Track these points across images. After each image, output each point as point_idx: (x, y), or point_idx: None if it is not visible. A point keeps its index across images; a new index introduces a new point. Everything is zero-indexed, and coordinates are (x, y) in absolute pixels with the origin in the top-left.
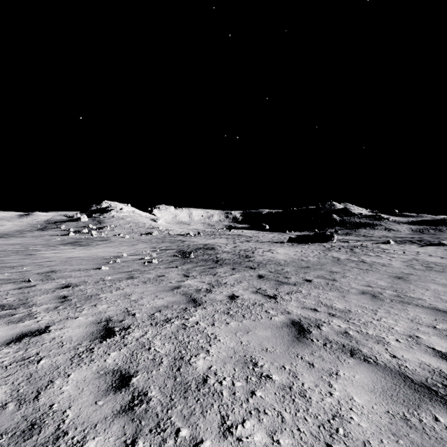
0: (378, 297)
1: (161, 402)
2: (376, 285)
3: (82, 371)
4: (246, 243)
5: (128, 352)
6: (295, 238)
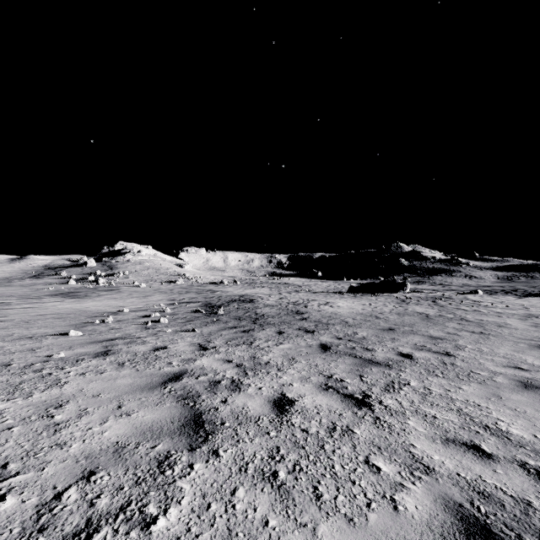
0: None
1: None
2: (528, 365)
3: None
4: (295, 293)
5: None
6: (357, 287)
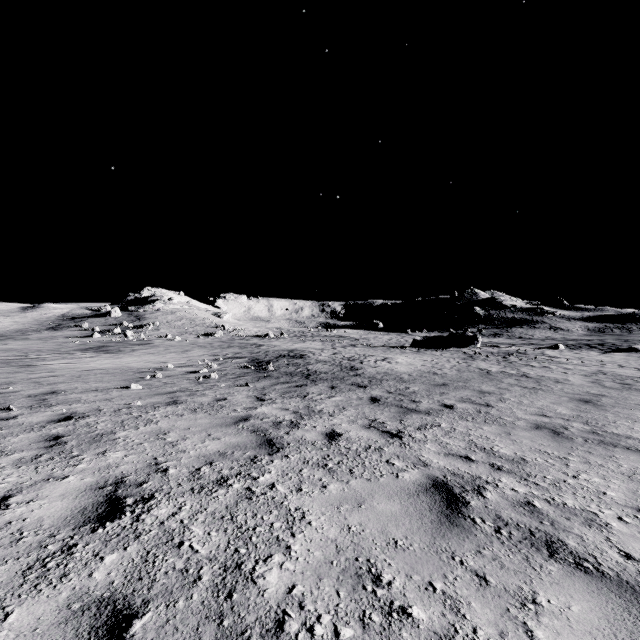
0: (564, 435)
1: None
2: (555, 413)
3: (37, 605)
4: (351, 348)
5: (140, 553)
6: (422, 341)
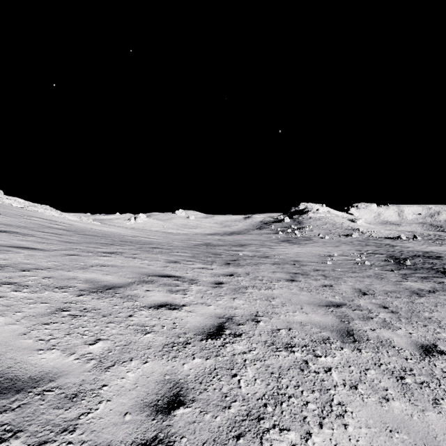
0: None
1: (406, 316)
2: None
3: (363, 301)
4: None
5: (381, 301)
6: None
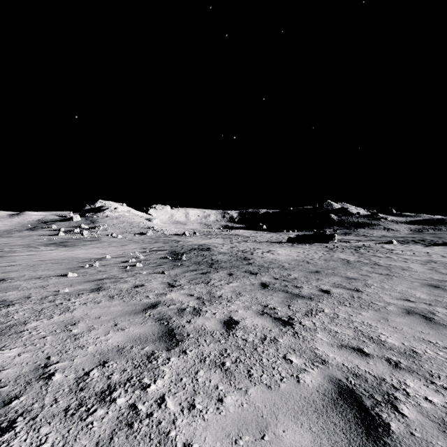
0: (435, 321)
1: None
2: (416, 298)
3: None
4: (244, 243)
5: None
6: (295, 238)
